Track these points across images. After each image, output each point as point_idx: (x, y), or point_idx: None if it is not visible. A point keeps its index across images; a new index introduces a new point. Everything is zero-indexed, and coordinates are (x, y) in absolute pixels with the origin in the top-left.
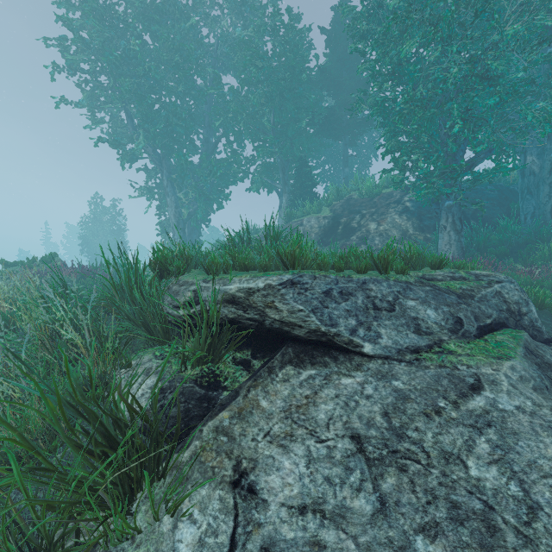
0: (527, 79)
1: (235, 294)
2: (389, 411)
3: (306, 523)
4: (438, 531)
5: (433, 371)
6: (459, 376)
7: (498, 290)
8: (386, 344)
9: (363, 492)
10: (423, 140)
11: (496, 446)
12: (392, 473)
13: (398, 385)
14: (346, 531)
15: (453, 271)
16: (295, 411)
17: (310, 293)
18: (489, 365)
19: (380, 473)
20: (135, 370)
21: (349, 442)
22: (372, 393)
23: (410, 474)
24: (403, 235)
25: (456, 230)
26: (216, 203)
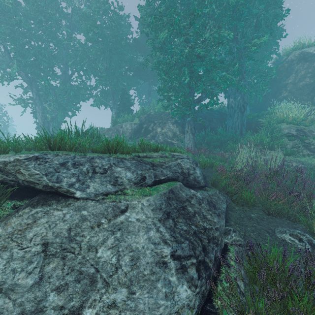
0: (220, 60)
1: None
2: (72, 228)
3: None
4: (65, 288)
5: (107, 204)
6: (118, 206)
7: (179, 162)
8: (90, 191)
9: (32, 274)
10: (175, 85)
11: (117, 239)
12: (56, 261)
13: (84, 213)
14: (11, 298)
15: (163, 153)
16: (16, 233)
17: (48, 164)
18: (138, 199)
19: (49, 262)
20: None
21: (40, 247)
22: (67, 219)
23: (65, 260)
24: (174, 135)
25: (192, 133)
26: (71, 112)
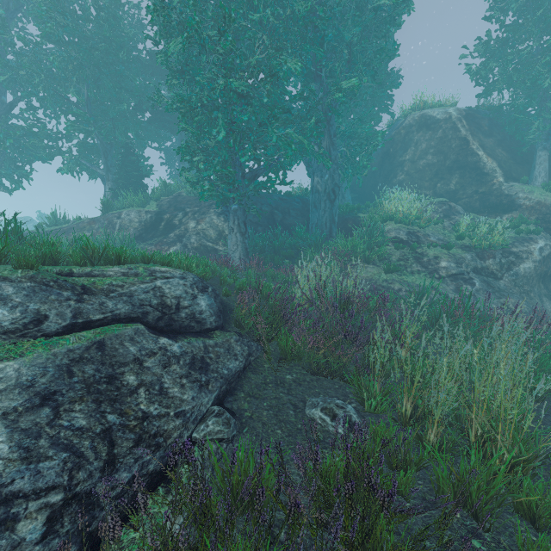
0: (283, 108)
1: None
2: None
3: None
4: None
5: None
6: None
7: (158, 285)
8: None
9: None
10: (208, 143)
11: None
12: None
13: None
14: None
15: (133, 267)
16: None
17: None
18: None
19: None
20: None
21: None
22: None
23: None
24: (219, 235)
25: (241, 232)
26: (10, 181)
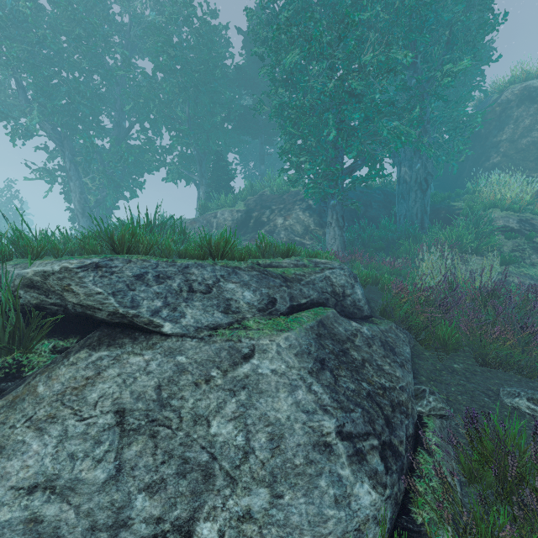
0: (388, 101)
1: (32, 278)
2: (163, 384)
3: (30, 502)
4: (161, 487)
5: (218, 345)
6: (238, 348)
7: (327, 275)
8: (187, 323)
9: (103, 463)
10: (311, 144)
11: (242, 405)
12: (141, 440)
13: (181, 360)
14: (71, 503)
15: (298, 259)
16: (69, 393)
17: (116, 276)
18: (269, 337)
19: (130, 443)
20: None
21: (112, 417)
22: (154, 369)
23: (157, 439)
24: (305, 230)
25: (339, 226)
26: (129, 191)
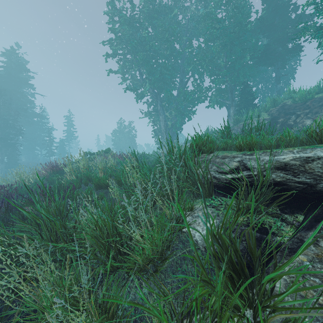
0: None
1: (288, 162)
2: None
3: None
4: None
5: None
6: None
7: None
8: None
9: None
10: None
11: None
12: None
13: None
14: None
15: None
16: None
17: None
18: None
19: None
20: (197, 213)
21: None
22: None
23: None
24: None
25: None
26: (187, 116)
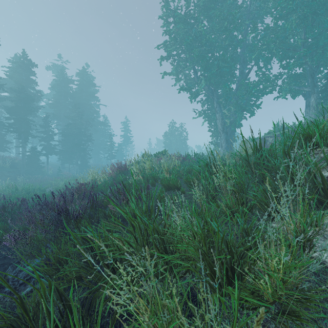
0: None
1: None
2: None
3: None
4: None
5: None
6: None
7: None
8: None
9: None
10: None
11: None
12: None
13: None
14: None
15: None
16: None
17: None
18: None
19: None
20: None
21: None
22: None
23: None
24: None
25: None
26: (250, 112)
